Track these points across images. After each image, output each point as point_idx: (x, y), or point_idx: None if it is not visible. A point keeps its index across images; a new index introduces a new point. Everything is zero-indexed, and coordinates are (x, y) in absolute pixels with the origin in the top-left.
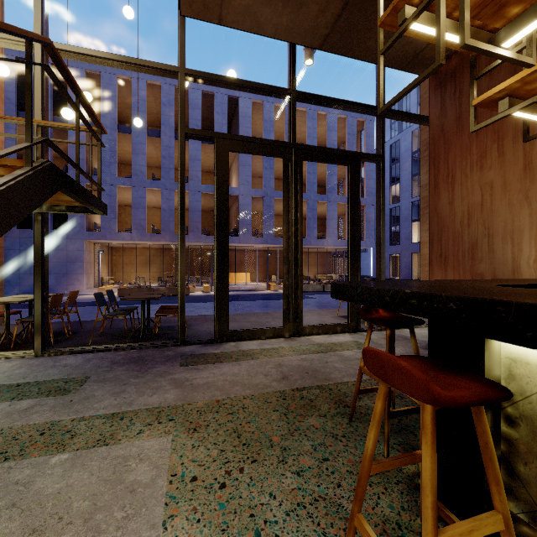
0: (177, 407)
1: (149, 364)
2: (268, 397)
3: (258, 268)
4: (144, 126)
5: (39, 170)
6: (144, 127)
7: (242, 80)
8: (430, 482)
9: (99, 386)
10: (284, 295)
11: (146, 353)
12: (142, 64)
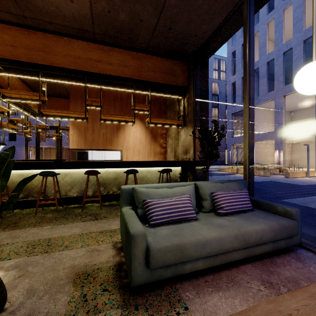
0: None
1: None
2: None
3: None
4: None
5: None
6: None
7: None
8: None
9: None
10: None
11: None
12: (15, 110)
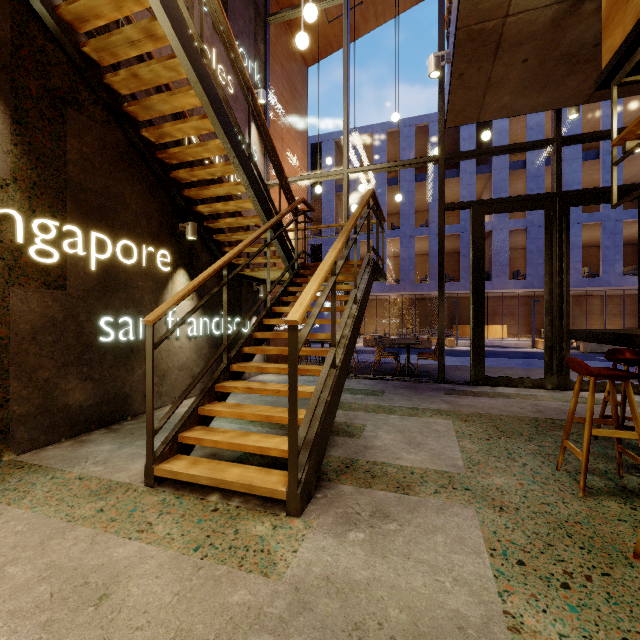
0: (450, 411)
1: (421, 390)
2: (522, 418)
3: (520, 320)
4: (384, 177)
5: (372, 266)
6: (384, 178)
7: (497, 148)
8: (589, 407)
9: (394, 395)
10: (545, 347)
11: (415, 384)
12: (410, 163)
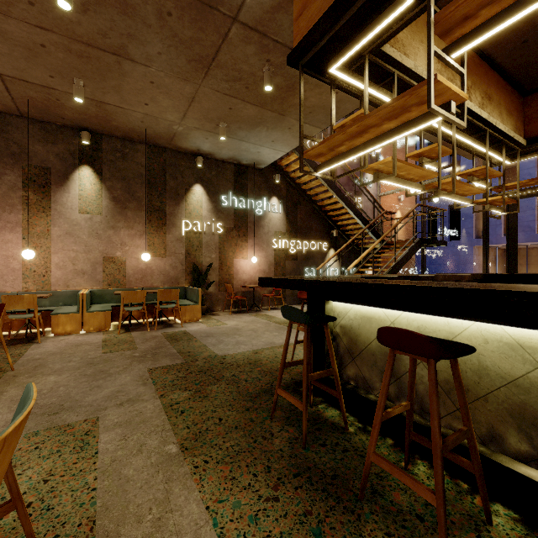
0: None
1: None
2: None
3: None
4: None
5: (416, 243)
6: None
7: None
8: None
9: None
10: None
11: None
12: None
